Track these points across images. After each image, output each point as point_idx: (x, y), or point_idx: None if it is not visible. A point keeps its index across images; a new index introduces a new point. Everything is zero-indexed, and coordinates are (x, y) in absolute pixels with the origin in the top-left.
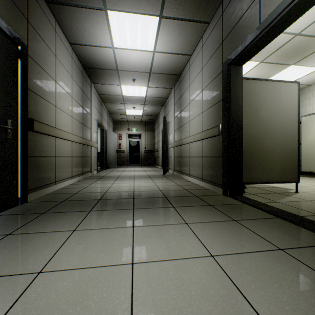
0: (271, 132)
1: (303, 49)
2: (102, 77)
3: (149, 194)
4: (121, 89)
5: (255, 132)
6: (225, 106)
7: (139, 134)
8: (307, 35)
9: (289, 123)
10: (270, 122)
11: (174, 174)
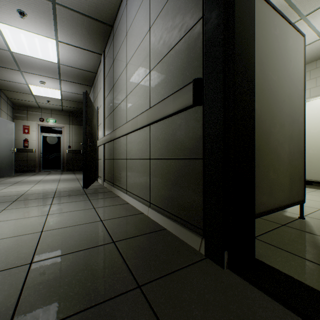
0: (279, 112)
1: None
2: None
3: None
4: (1, 34)
5: (261, 106)
6: (214, 24)
7: (60, 128)
8: None
9: (296, 101)
10: (278, 93)
11: (104, 186)
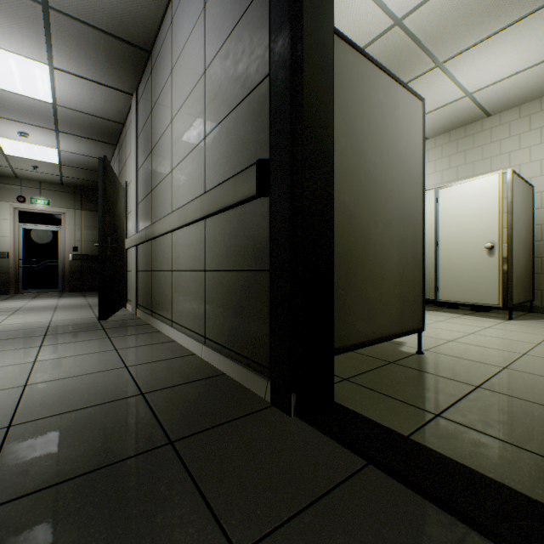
0: (383, 206)
1: (395, 71)
2: None
3: None
4: None
5: (355, 199)
6: (281, 89)
7: (57, 215)
8: (409, 34)
9: (410, 191)
10: (382, 180)
11: (137, 316)
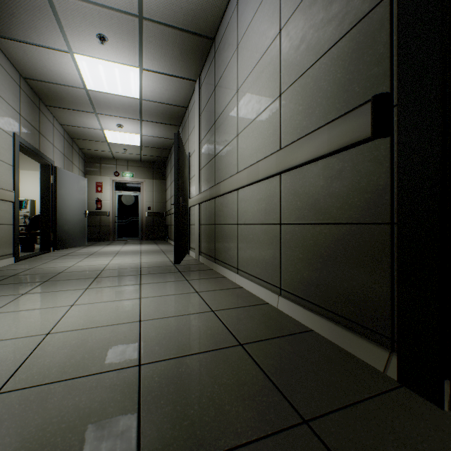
0: None
1: None
2: (7, 12)
3: (55, 429)
4: (78, 69)
5: None
6: None
7: (138, 184)
8: None
9: None
10: None
11: (200, 261)
